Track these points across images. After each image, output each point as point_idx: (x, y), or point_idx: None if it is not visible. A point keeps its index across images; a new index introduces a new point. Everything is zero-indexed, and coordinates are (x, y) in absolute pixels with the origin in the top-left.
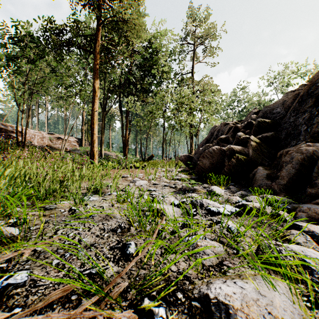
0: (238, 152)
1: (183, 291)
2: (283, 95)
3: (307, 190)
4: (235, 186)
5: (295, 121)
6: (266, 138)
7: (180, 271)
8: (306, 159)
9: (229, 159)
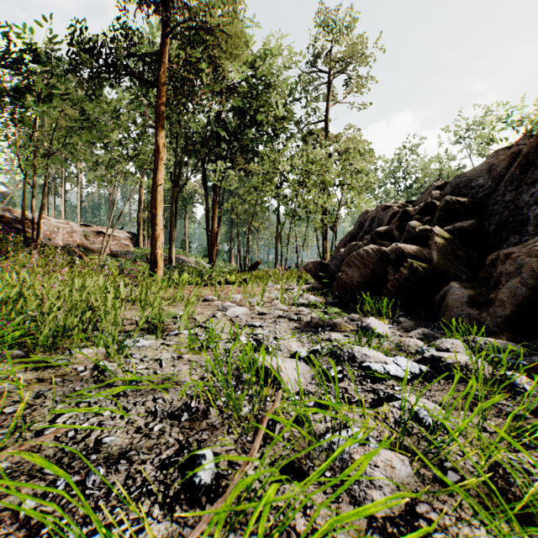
0: (411, 255)
1: None
2: (489, 155)
3: None
4: (406, 317)
5: (516, 200)
6: (461, 230)
7: None
8: None
9: (395, 268)
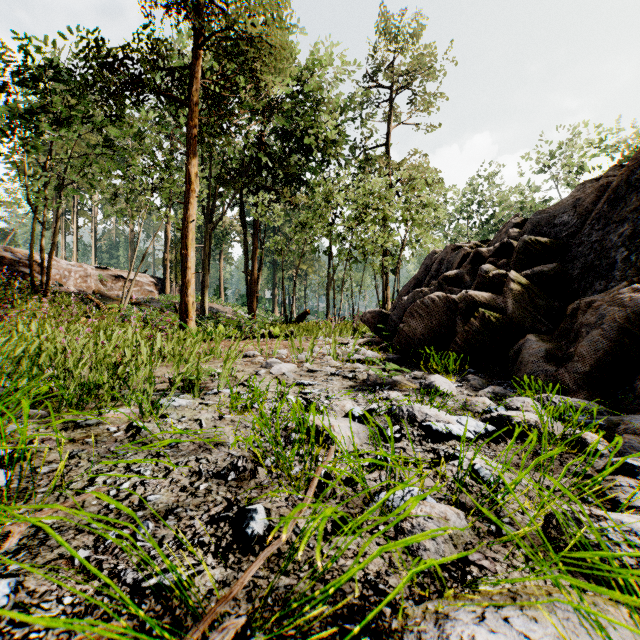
0: (483, 304)
1: (379, 636)
2: (575, 188)
3: (637, 385)
4: (477, 375)
5: (603, 241)
6: (541, 275)
7: (370, 580)
8: (631, 319)
9: (464, 319)
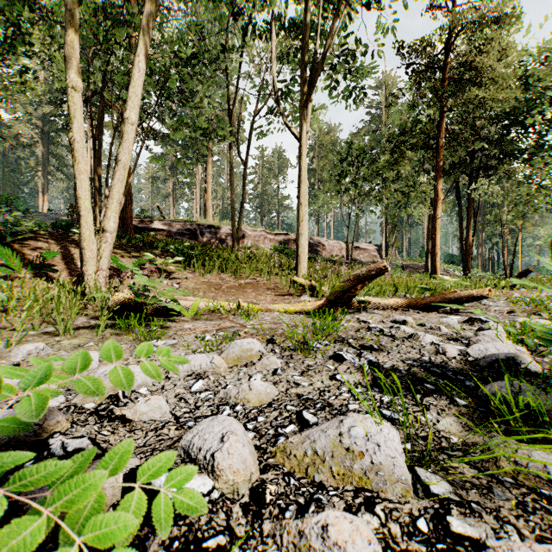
0: None
1: None
2: None
3: None
4: None
5: None
6: None
7: None
8: None
9: None
